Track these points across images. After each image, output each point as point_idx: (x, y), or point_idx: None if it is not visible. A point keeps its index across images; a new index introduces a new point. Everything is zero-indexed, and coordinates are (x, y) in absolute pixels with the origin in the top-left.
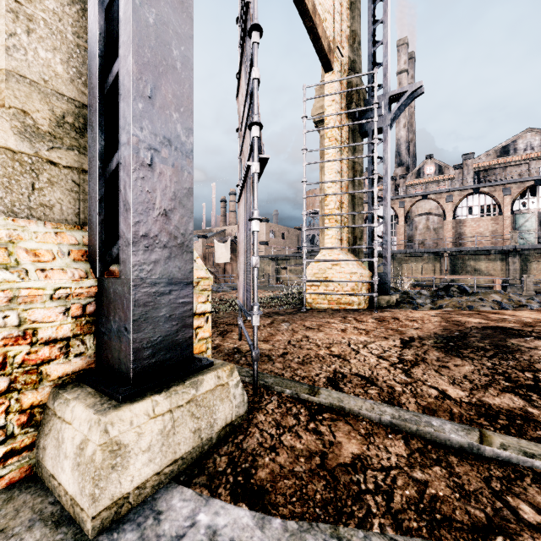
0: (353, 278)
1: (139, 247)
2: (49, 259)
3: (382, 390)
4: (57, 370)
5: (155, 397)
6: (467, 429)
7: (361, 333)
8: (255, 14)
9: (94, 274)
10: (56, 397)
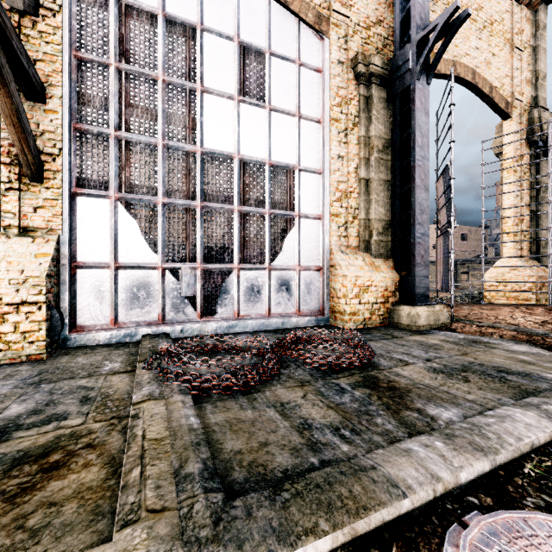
0: (531, 280)
1: (417, 266)
2: (387, 270)
3: (518, 326)
4: (391, 300)
5: (424, 307)
6: (546, 330)
7: (524, 313)
8: (452, 173)
9: (397, 274)
10: (393, 306)
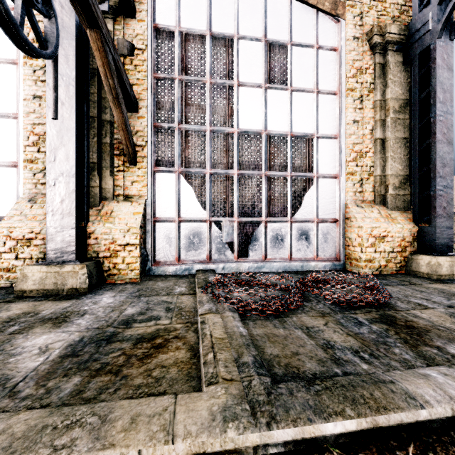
0: None
1: (438, 218)
2: (404, 221)
3: None
4: (409, 249)
5: (446, 257)
6: None
7: None
8: None
9: (416, 225)
10: (411, 255)
